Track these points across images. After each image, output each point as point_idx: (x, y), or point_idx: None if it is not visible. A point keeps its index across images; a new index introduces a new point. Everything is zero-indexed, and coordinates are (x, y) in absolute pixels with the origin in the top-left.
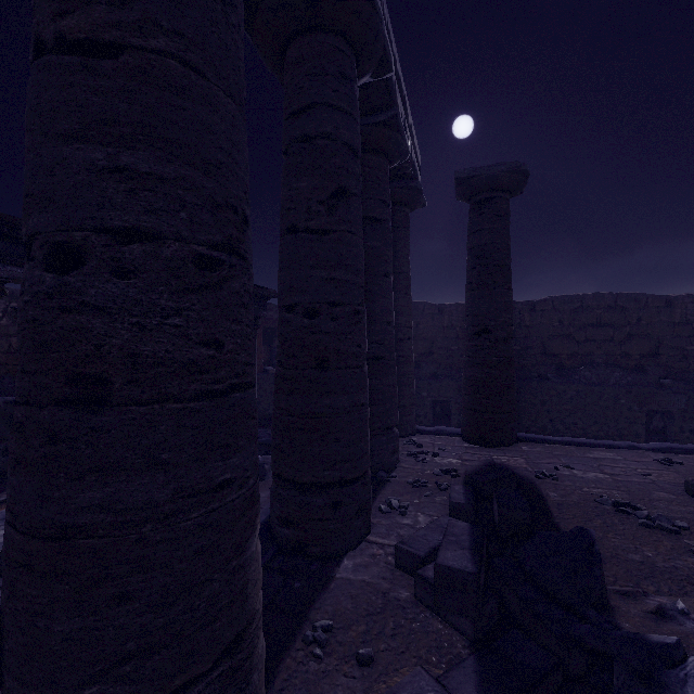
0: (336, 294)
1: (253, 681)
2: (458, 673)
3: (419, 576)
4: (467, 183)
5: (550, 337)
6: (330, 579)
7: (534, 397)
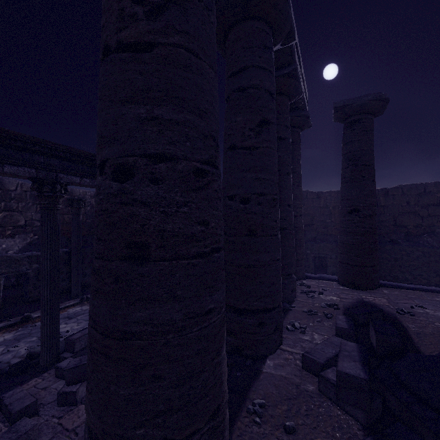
0: (261, 188)
1: (225, 436)
2: None
3: (321, 376)
4: (342, 110)
5: (399, 214)
6: (259, 372)
7: (388, 255)
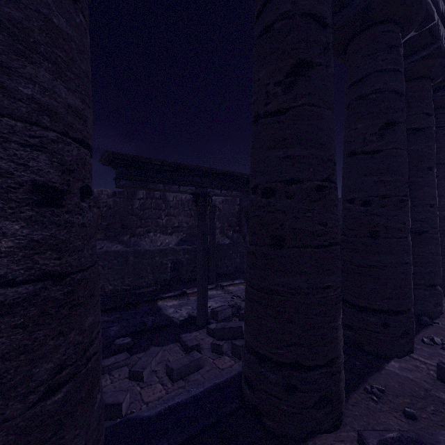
0: (385, 190)
1: (340, 385)
2: None
3: None
4: None
5: None
6: (380, 368)
7: None
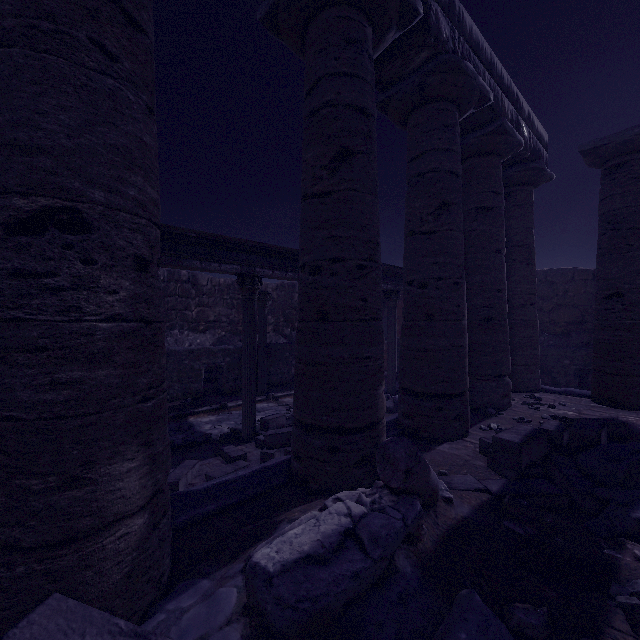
0: (440, 272)
1: None
2: (491, 481)
3: (489, 451)
4: (595, 153)
5: None
6: (432, 449)
7: None
